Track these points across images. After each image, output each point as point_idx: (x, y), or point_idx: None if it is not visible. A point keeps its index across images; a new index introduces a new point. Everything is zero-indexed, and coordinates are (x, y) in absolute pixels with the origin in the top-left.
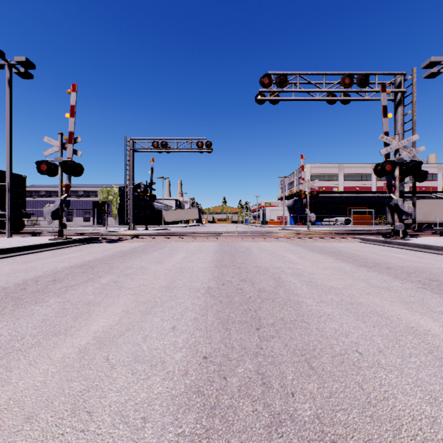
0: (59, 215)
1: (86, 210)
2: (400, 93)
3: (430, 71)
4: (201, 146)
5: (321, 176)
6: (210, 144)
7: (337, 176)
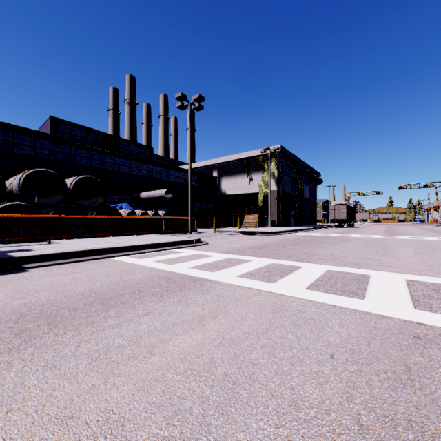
0: None
1: None
2: None
3: None
4: (377, 194)
5: None
6: (381, 193)
7: None
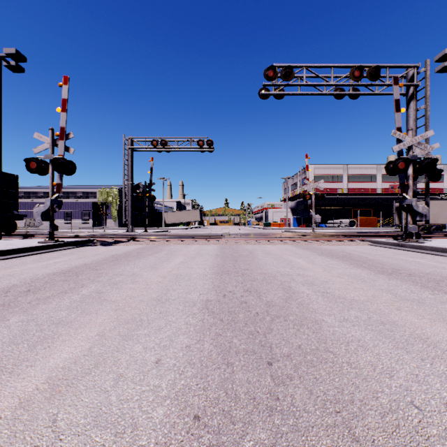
0: (49, 216)
1: (85, 212)
2: (412, 87)
3: (443, 64)
4: (202, 145)
5: (325, 177)
6: (211, 143)
7: (341, 177)
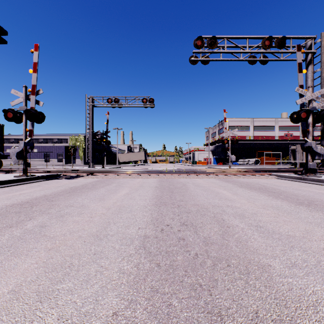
0: (23, 156)
1: (59, 153)
2: (310, 54)
3: None
4: (145, 102)
5: (237, 127)
6: (152, 100)
7: (249, 128)
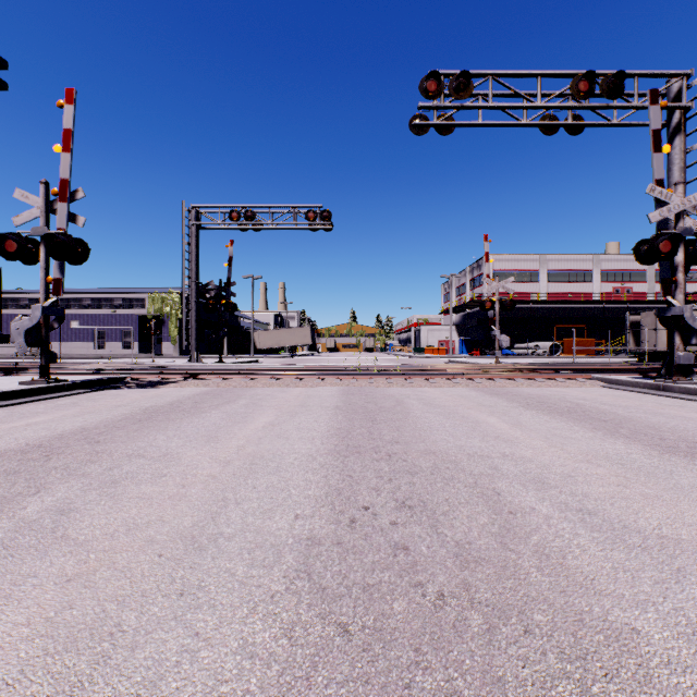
0: (41, 337)
1: (126, 330)
2: (679, 112)
3: None
4: (313, 219)
5: (511, 274)
6: (328, 215)
7: (537, 275)
